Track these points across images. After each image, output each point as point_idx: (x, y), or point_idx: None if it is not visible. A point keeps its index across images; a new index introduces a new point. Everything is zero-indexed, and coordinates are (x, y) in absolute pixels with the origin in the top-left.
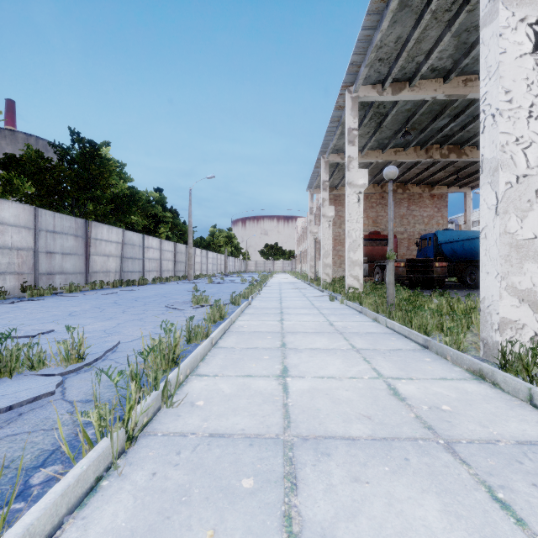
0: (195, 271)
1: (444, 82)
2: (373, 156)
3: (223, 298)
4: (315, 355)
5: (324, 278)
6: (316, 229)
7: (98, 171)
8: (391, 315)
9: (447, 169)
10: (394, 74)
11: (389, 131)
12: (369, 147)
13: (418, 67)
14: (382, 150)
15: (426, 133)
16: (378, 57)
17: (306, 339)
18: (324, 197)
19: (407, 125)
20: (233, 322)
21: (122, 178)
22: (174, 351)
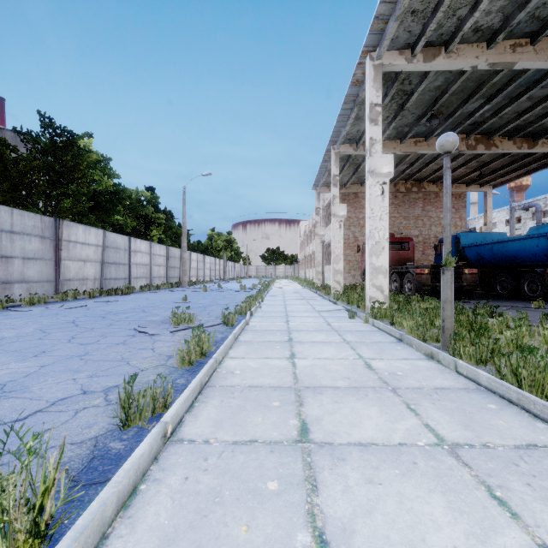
0: (191, 278)
1: (488, 47)
2: (390, 147)
3: (215, 313)
4: (376, 472)
5: (334, 287)
6: (323, 232)
7: (73, 162)
8: (456, 351)
9: (470, 164)
10: (430, 32)
11: (411, 116)
12: (386, 136)
13: (458, 25)
14: (400, 140)
15: (453, 119)
16: (411, 8)
17: (341, 409)
18: (335, 194)
19: (434, 107)
20: (219, 362)
21: (107, 174)
22: (40, 507)
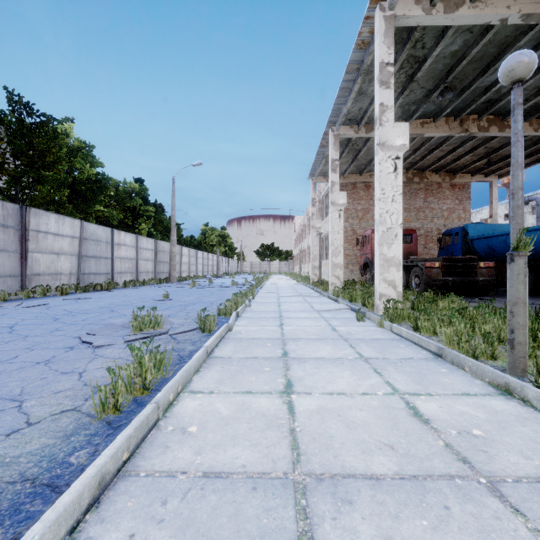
0: (182, 273)
1: None
2: None
3: (194, 313)
4: None
5: (333, 282)
6: (319, 224)
7: (45, 144)
8: None
9: (478, 150)
10: None
11: (420, 91)
12: None
13: None
14: (405, 121)
15: (466, 95)
16: None
17: None
18: (334, 180)
19: (447, 79)
20: (167, 405)
21: (89, 162)
22: None
